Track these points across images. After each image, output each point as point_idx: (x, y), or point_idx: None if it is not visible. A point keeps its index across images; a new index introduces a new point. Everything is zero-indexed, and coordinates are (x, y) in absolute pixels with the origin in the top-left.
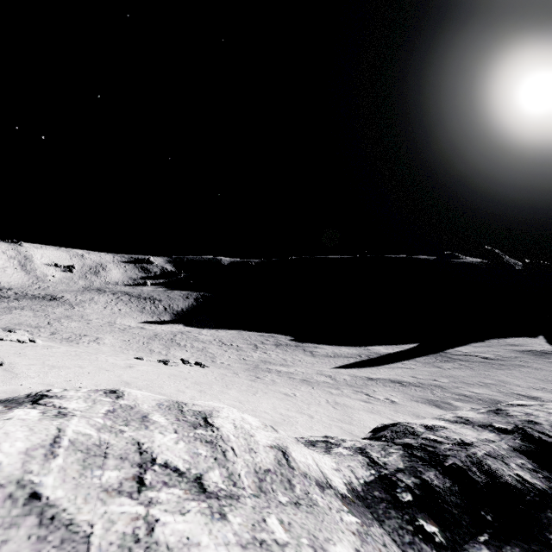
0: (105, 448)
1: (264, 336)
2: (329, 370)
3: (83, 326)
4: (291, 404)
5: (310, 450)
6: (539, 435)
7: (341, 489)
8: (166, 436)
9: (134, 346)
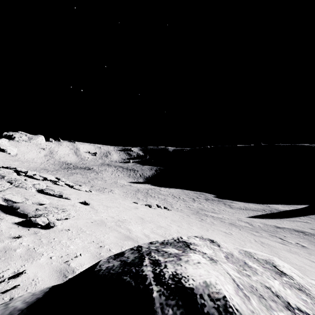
0: (255, 289)
1: (197, 194)
2: (245, 218)
3: (103, 183)
4: (233, 240)
5: None
6: None
7: None
8: (274, 282)
9: (129, 195)
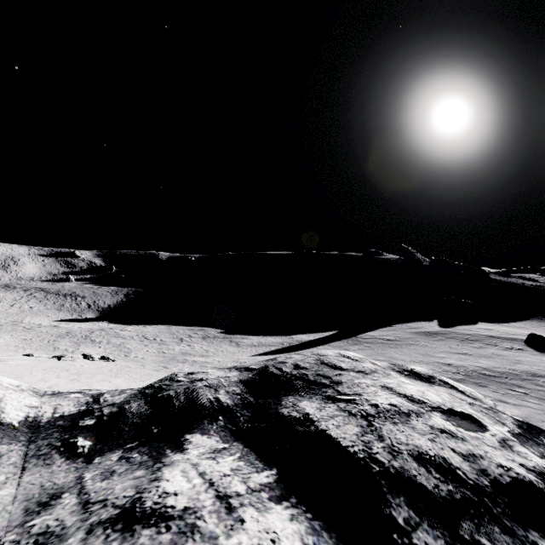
0: None
1: (193, 330)
2: (246, 358)
3: None
4: None
5: (23, 394)
6: (274, 370)
7: (11, 420)
8: None
9: (36, 344)
